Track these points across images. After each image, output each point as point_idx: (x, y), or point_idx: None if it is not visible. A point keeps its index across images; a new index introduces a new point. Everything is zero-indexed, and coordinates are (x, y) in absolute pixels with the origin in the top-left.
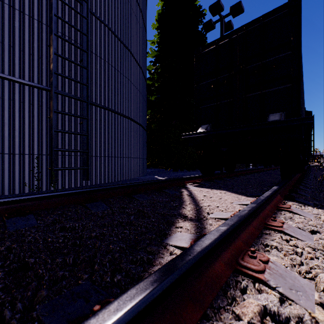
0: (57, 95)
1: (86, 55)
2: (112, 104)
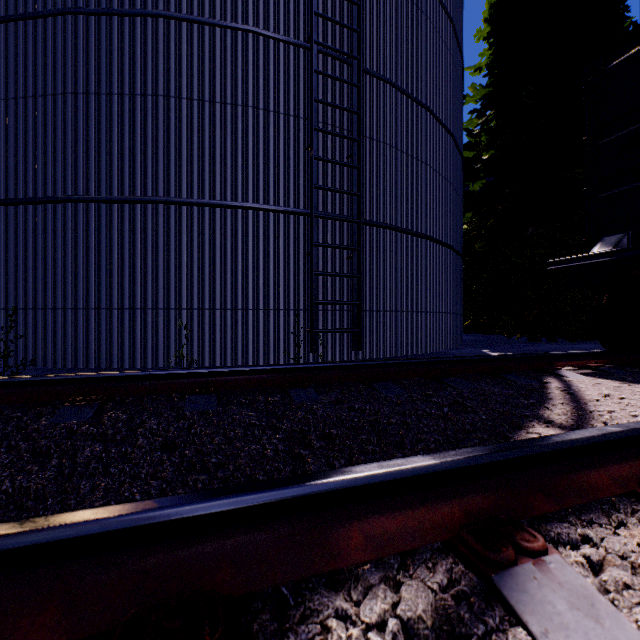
0: (317, 219)
1: (357, 145)
2: (397, 216)
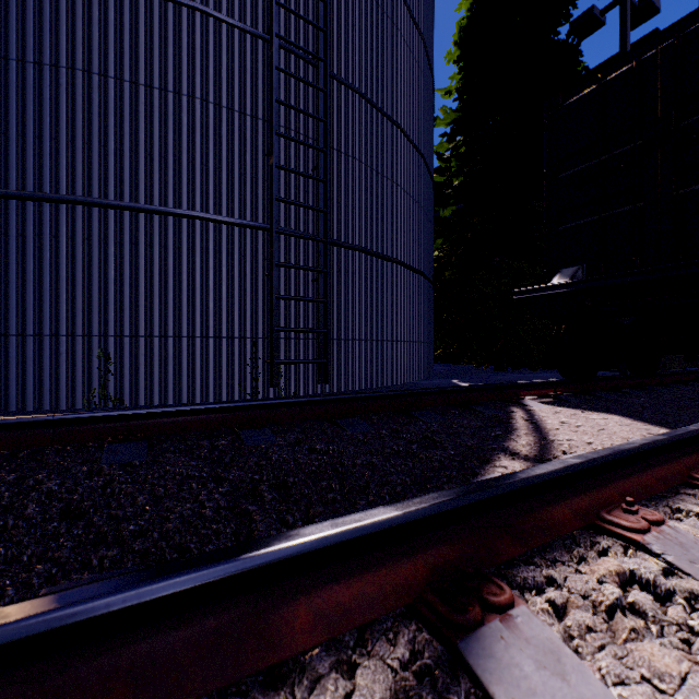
0: (279, 235)
1: (324, 157)
2: (367, 238)
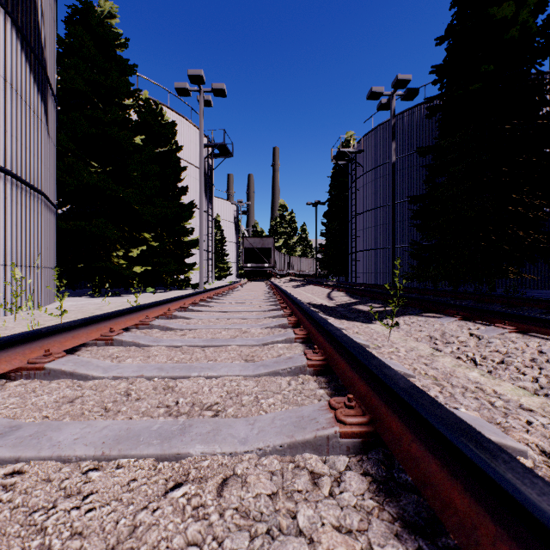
0: None
1: None
2: None
